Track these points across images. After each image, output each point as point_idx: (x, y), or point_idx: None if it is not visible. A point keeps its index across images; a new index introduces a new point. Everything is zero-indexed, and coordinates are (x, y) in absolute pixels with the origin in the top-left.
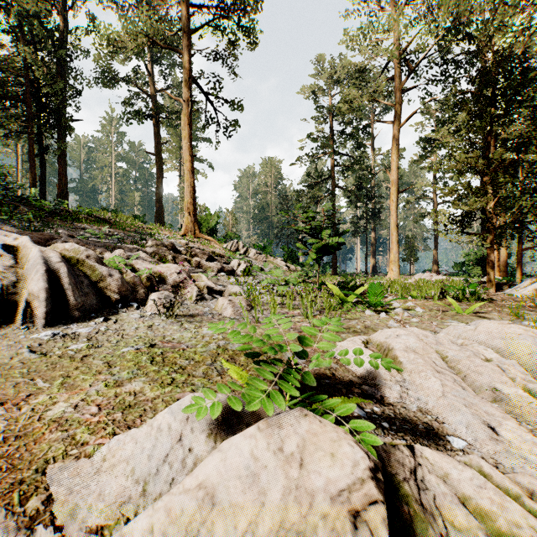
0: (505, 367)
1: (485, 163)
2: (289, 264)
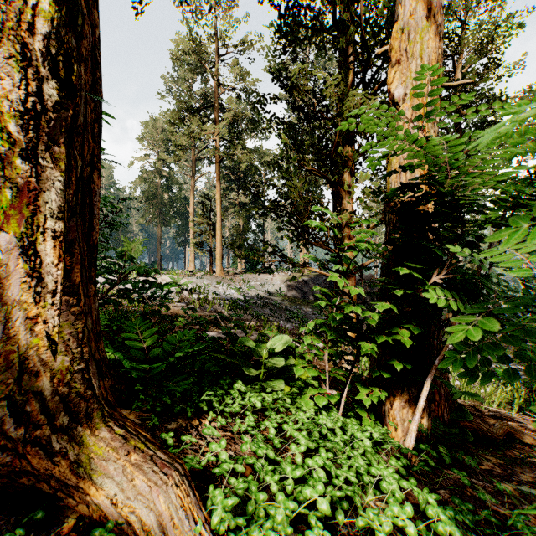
0: (159, 279)
1: (207, 222)
2: (119, 262)
